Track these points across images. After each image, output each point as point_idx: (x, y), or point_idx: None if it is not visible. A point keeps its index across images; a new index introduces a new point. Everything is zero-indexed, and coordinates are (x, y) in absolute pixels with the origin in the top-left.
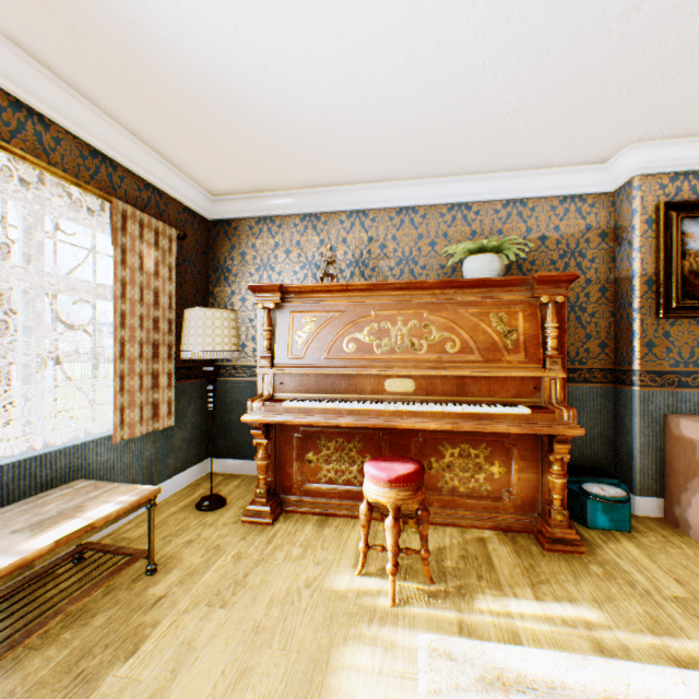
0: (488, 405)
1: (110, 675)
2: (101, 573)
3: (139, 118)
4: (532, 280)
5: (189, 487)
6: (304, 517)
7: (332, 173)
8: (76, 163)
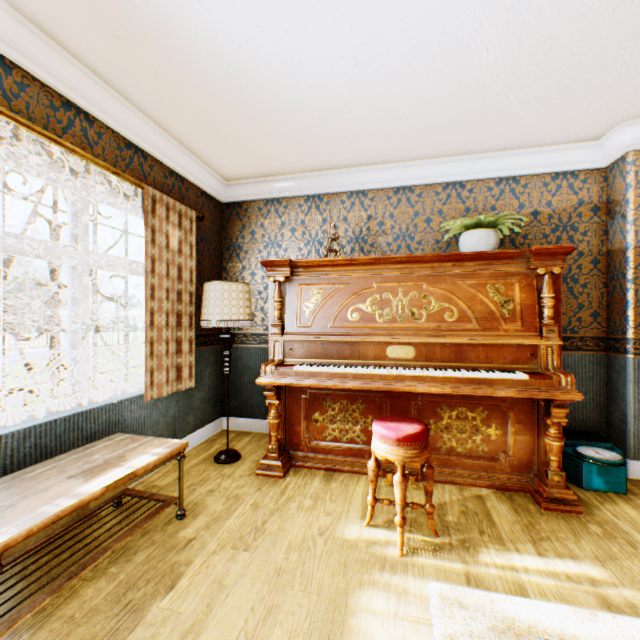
0: (486, 371)
1: (154, 606)
2: (139, 516)
3: (167, 113)
4: (528, 252)
5: (206, 442)
6: (311, 471)
7: (335, 157)
8: (115, 154)
